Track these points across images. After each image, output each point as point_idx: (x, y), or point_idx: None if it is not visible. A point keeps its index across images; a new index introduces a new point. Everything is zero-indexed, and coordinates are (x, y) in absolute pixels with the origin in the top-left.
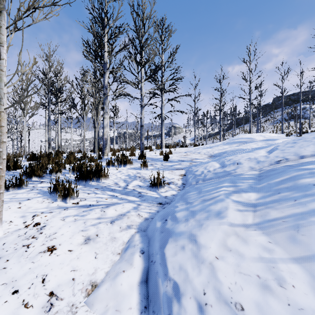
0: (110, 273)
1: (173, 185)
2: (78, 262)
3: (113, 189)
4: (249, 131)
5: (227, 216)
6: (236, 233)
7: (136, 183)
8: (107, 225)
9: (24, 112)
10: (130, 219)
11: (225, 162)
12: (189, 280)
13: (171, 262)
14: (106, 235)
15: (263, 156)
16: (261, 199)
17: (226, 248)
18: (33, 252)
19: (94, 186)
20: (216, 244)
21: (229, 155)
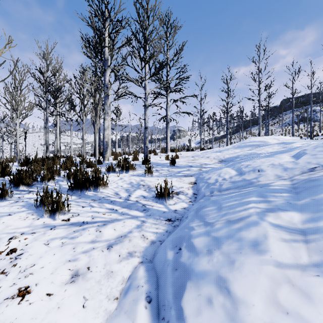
0: None
1: (183, 196)
2: (57, 315)
3: (113, 201)
4: (259, 134)
5: (269, 249)
6: (288, 279)
7: (139, 193)
8: (103, 252)
9: (17, 113)
10: (132, 243)
11: (242, 169)
12: None
13: None
14: (100, 268)
15: (289, 162)
16: (309, 222)
17: (278, 307)
18: None
19: (91, 197)
20: (262, 300)
21: (244, 160)
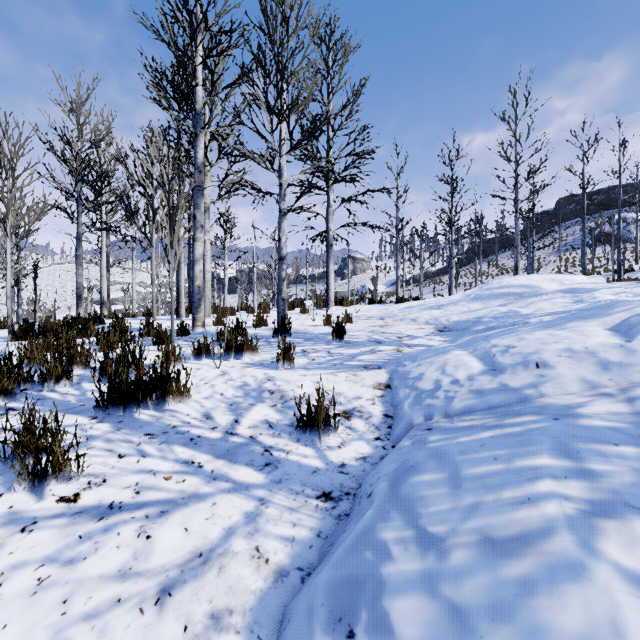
0: None
1: (361, 422)
2: None
3: (196, 438)
4: (515, 268)
5: None
6: None
7: (260, 413)
8: (141, 616)
9: (6, 227)
10: (227, 579)
11: (496, 357)
12: None
13: None
14: None
15: (612, 347)
16: None
17: None
18: None
19: (146, 425)
20: None
21: (496, 333)
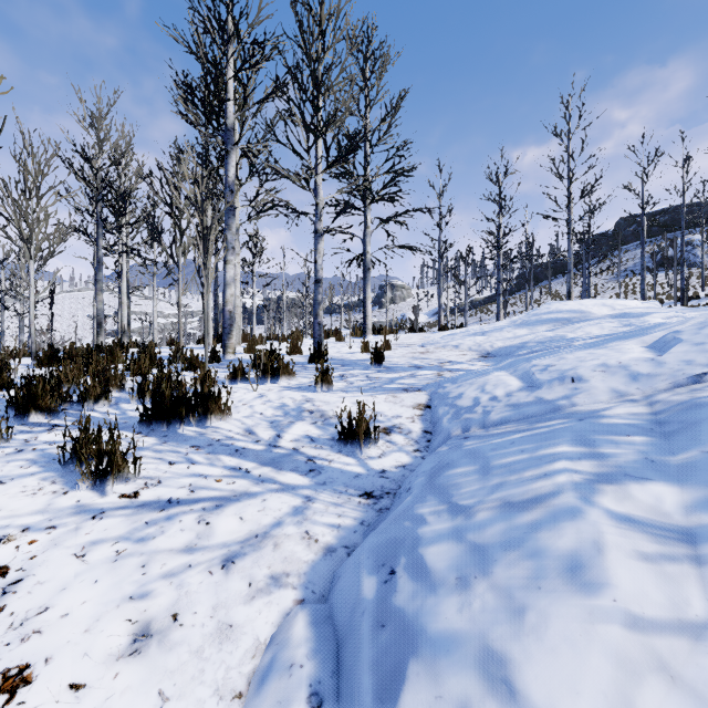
0: None
1: (400, 437)
2: None
3: (241, 449)
4: (568, 294)
5: (608, 582)
6: (660, 662)
7: (301, 430)
8: (211, 576)
9: (30, 249)
10: (282, 552)
11: (534, 375)
12: None
13: None
14: (204, 616)
15: (643, 361)
16: (703, 510)
17: None
18: None
19: (191, 439)
20: None
21: (538, 355)
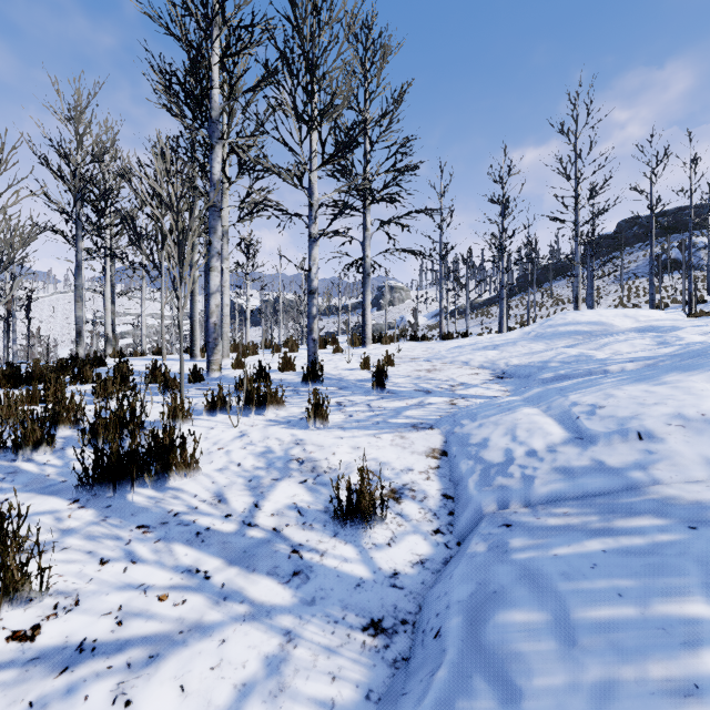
0: None
1: (414, 506)
2: None
3: (204, 532)
4: (575, 299)
5: None
6: None
7: (286, 494)
8: None
9: None
10: None
11: (581, 420)
12: None
13: None
14: None
15: None
16: None
17: None
18: None
19: (140, 512)
20: None
21: (573, 386)
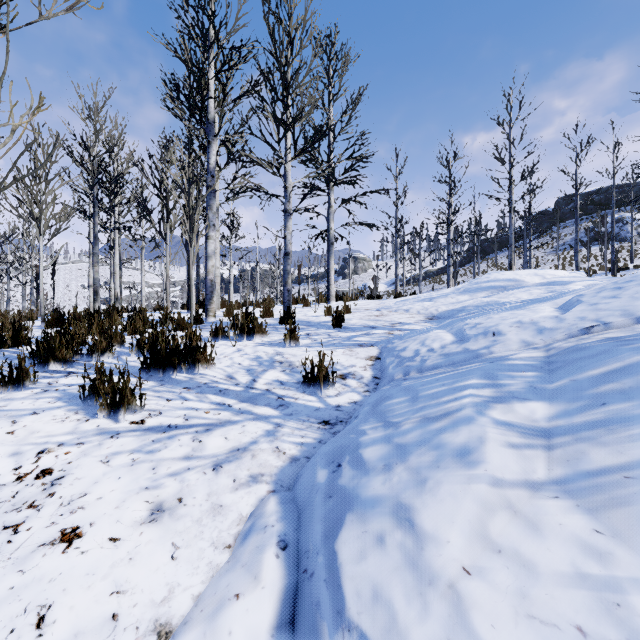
0: (205, 599)
1: (354, 381)
2: (129, 570)
3: (224, 390)
4: (509, 265)
5: (484, 460)
6: (509, 503)
7: (273, 376)
8: (205, 475)
9: (39, 226)
10: (258, 460)
11: (465, 331)
12: (399, 632)
13: (351, 577)
14: (201, 500)
15: (550, 318)
16: (560, 417)
17: (487, 544)
18: (25, 544)
19: (182, 382)
20: (462, 534)
21: (472, 316)
